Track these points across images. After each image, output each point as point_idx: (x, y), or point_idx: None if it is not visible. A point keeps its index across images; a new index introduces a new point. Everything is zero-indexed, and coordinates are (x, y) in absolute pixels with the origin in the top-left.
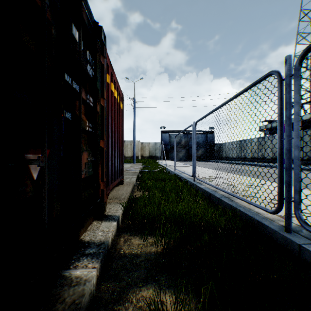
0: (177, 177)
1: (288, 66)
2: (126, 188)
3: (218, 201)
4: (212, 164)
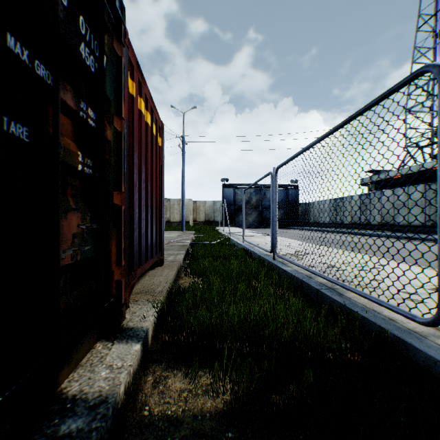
0: (247, 253)
1: None
2: (166, 272)
3: (316, 294)
4: (295, 232)
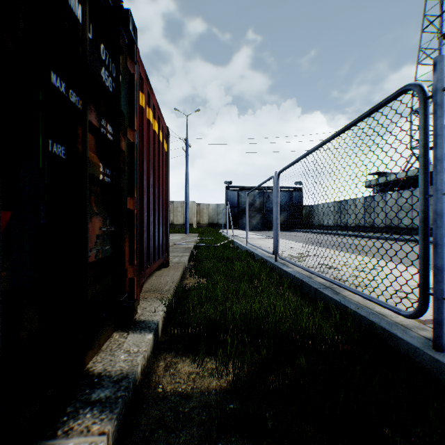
0: (250, 255)
1: (439, 75)
2: (172, 273)
3: (315, 293)
4: (299, 234)
